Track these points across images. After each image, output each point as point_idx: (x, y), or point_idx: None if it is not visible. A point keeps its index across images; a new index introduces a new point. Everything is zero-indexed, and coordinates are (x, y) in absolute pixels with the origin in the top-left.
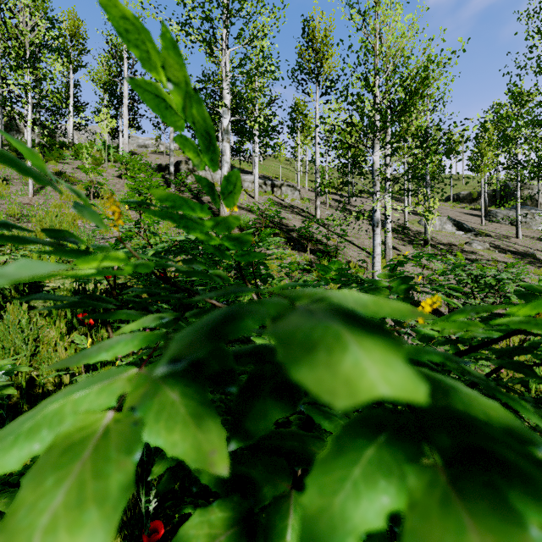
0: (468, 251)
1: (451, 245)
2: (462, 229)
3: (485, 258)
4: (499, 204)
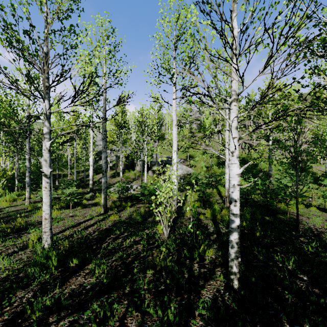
0: None
1: None
2: None
3: None
4: None
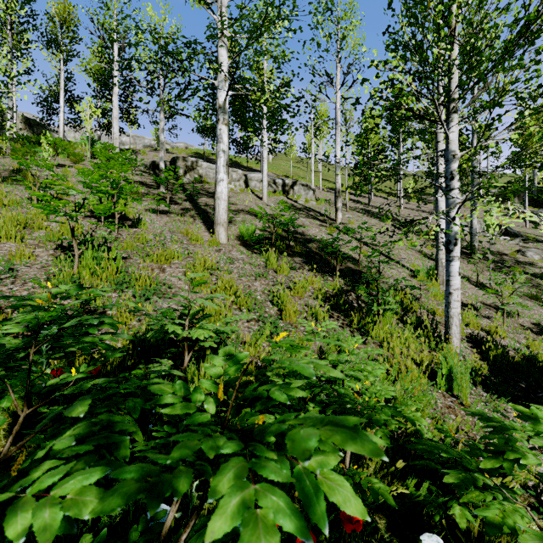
0: (525, 263)
1: (501, 254)
2: (506, 233)
3: None
4: (536, 203)
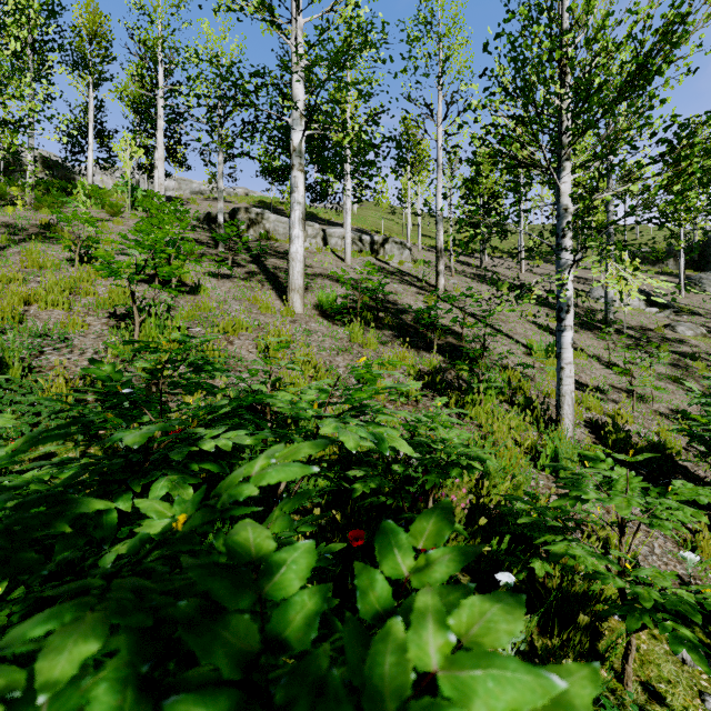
0: (674, 340)
1: (645, 329)
2: (654, 303)
3: (703, 351)
4: (697, 266)
